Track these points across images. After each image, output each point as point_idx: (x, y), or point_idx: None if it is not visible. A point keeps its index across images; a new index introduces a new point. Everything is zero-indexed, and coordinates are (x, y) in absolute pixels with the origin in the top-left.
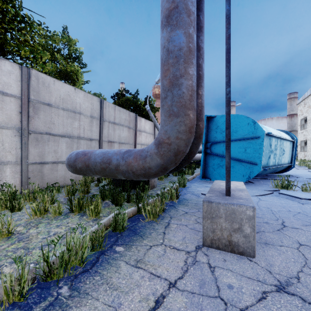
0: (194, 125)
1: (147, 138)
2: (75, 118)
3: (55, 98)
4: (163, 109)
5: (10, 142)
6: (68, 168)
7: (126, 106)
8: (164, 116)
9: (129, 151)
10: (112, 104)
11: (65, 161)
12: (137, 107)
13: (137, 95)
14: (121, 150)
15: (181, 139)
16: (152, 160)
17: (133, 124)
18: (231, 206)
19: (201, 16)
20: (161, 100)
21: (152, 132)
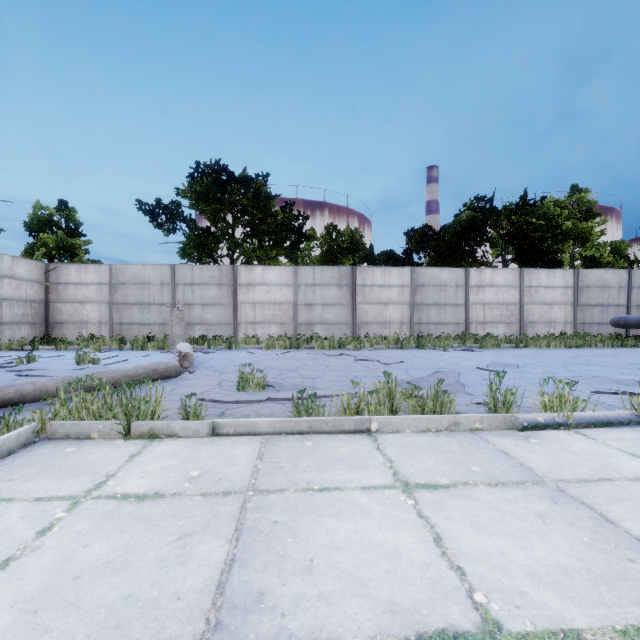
0: None
1: None
2: (605, 292)
3: (591, 281)
4: None
5: (568, 312)
6: (612, 325)
7: None
8: None
9: None
10: None
11: (610, 321)
12: None
13: None
14: None
15: None
16: None
17: None
18: None
19: None
20: None
21: None
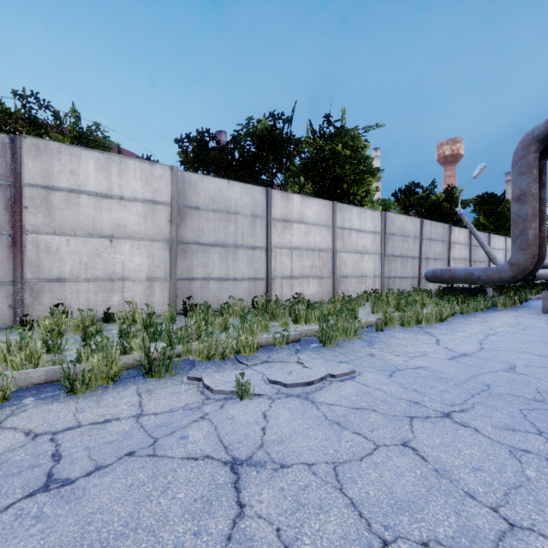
0: (536, 254)
1: (461, 251)
2: (405, 241)
3: (396, 228)
4: (514, 246)
5: (377, 263)
6: (432, 279)
7: (419, 207)
8: (514, 250)
9: (487, 269)
10: (429, 221)
11: (429, 275)
12: (436, 207)
13: (434, 188)
14: (480, 268)
15: (527, 262)
16: (506, 273)
17: (447, 236)
18: None
19: (543, 177)
20: (512, 240)
21: (467, 243)
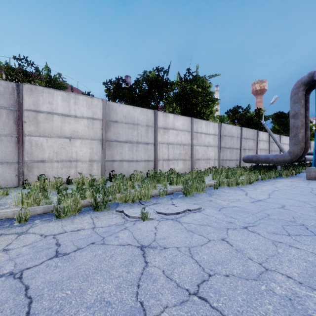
0: (303, 147)
1: (264, 145)
2: (232, 139)
3: (226, 132)
4: (291, 142)
5: (216, 152)
6: (247, 161)
7: (240, 120)
8: (291, 144)
9: (276, 155)
10: (246, 128)
11: (245, 158)
12: (250, 120)
13: (249, 109)
14: (273, 155)
15: (298, 151)
16: (287, 157)
17: (256, 137)
18: (315, 168)
19: (307, 104)
20: (290, 139)
21: (267, 140)
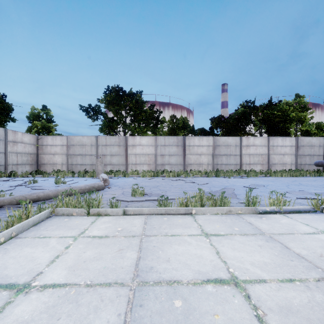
0: None
1: None
2: (312, 148)
3: (305, 143)
4: None
5: (293, 158)
6: (315, 165)
7: None
8: None
9: None
10: None
11: (314, 163)
12: None
13: None
14: None
15: None
16: None
17: None
18: None
19: None
20: None
21: None
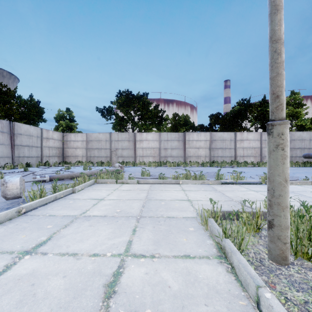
0: None
1: None
2: (302, 142)
3: (295, 137)
4: None
5: None
6: (303, 157)
7: None
8: None
9: None
10: None
11: (302, 155)
12: None
13: None
14: None
15: None
16: None
17: None
18: None
19: None
20: None
21: None
